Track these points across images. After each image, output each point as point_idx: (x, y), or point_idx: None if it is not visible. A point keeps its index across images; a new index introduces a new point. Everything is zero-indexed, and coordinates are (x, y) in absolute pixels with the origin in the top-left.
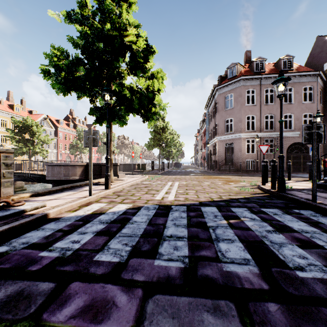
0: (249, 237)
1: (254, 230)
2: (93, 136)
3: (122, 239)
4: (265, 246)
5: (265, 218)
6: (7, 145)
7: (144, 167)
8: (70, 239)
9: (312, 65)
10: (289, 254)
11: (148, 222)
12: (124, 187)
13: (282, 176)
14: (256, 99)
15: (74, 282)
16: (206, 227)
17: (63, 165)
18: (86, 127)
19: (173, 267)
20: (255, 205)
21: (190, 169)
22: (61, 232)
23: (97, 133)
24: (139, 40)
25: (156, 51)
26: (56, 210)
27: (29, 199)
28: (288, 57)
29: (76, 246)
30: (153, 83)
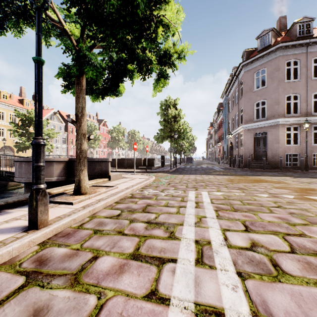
0: None
1: None
2: None
3: None
4: None
5: None
6: (17, 140)
7: (152, 163)
8: None
9: None
10: None
11: None
12: (100, 208)
13: None
14: (301, 73)
15: None
16: None
17: None
18: (96, 122)
19: None
20: None
21: (206, 165)
22: None
23: None
24: None
25: None
26: None
27: None
28: None
29: None
30: None
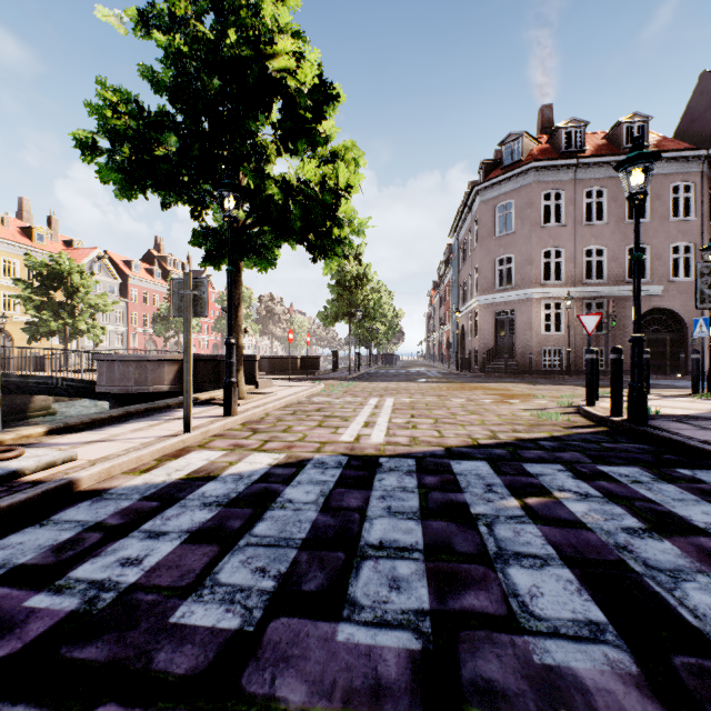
0: (586, 550)
1: (593, 527)
2: (193, 291)
3: (254, 554)
4: (634, 579)
5: (614, 494)
6: (18, 315)
7: (317, 364)
8: (119, 555)
9: (690, 137)
10: (709, 607)
11: (322, 503)
12: (270, 410)
13: (639, 385)
14: (566, 213)
15: (100, 707)
16: (468, 519)
17: (134, 360)
18: None
19: (391, 650)
20: (581, 457)
21: (418, 368)
22: (100, 533)
23: (203, 285)
24: (303, 66)
25: (343, 97)
26: (99, 471)
27: (41, 441)
28: (638, 118)
29: (131, 574)
30: (336, 169)
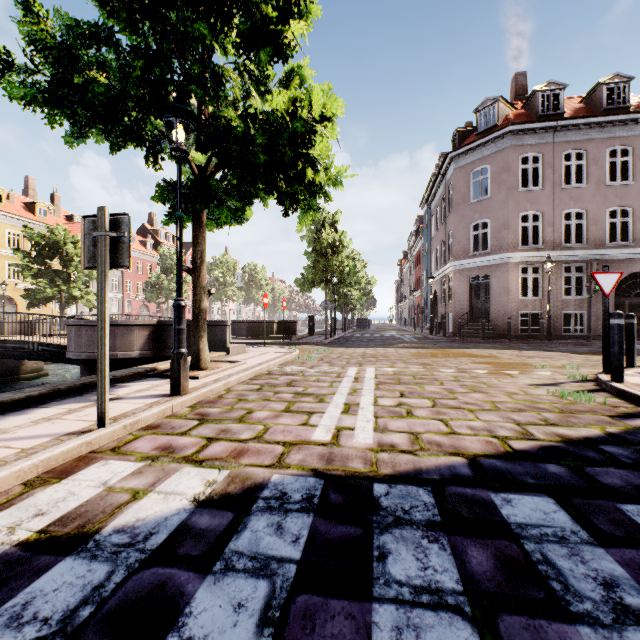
0: None
1: None
2: (109, 232)
3: None
4: None
5: None
6: (22, 283)
7: (293, 328)
8: None
9: None
10: None
11: None
12: (233, 384)
13: None
14: (544, 177)
15: None
16: None
17: None
18: None
19: None
20: None
21: (391, 332)
22: None
23: (123, 224)
24: None
25: (317, 10)
26: None
27: None
28: (619, 79)
29: None
30: (308, 92)
